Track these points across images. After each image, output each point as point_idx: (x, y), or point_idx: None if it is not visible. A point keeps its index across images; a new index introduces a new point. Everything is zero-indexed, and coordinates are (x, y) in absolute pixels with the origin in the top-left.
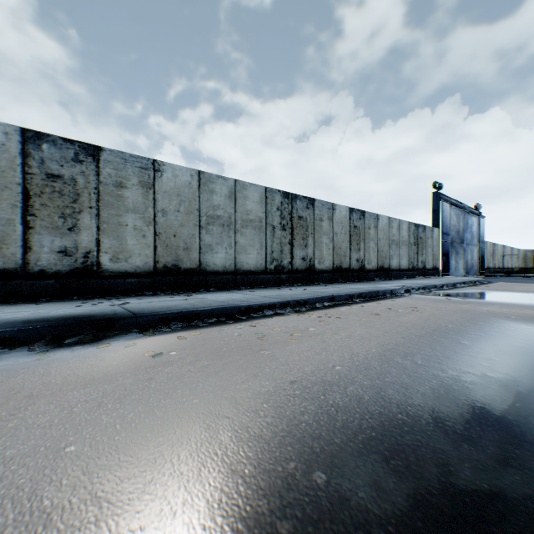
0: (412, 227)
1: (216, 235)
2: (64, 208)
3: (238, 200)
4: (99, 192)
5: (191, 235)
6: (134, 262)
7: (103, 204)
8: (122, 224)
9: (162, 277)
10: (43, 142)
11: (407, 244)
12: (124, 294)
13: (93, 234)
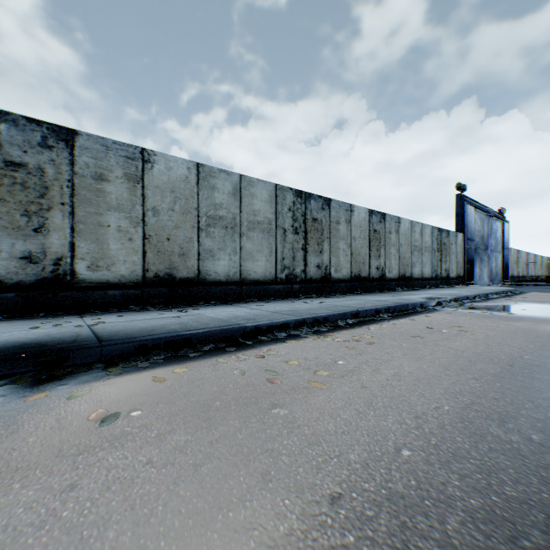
0: (435, 232)
1: (218, 239)
2: (28, 204)
3: (243, 199)
4: (74, 185)
5: (188, 239)
6: (118, 270)
7: (79, 199)
8: (103, 225)
9: (152, 288)
10: (1, 121)
11: (430, 250)
12: (105, 310)
13: (65, 237)
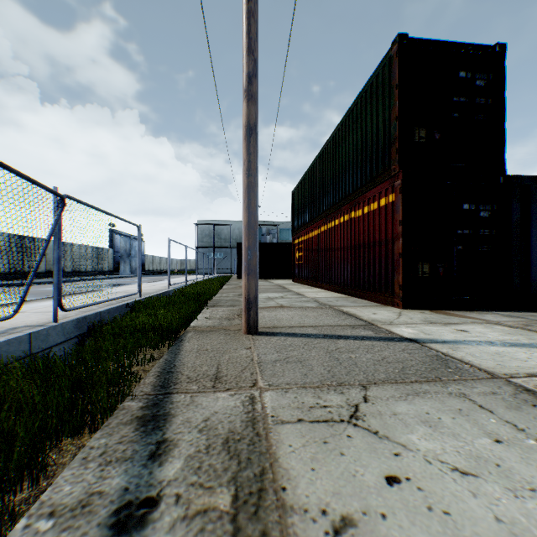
0: (95, 249)
1: None
2: None
3: None
4: None
5: None
6: None
7: None
8: None
9: None
10: None
11: (92, 258)
12: None
13: None
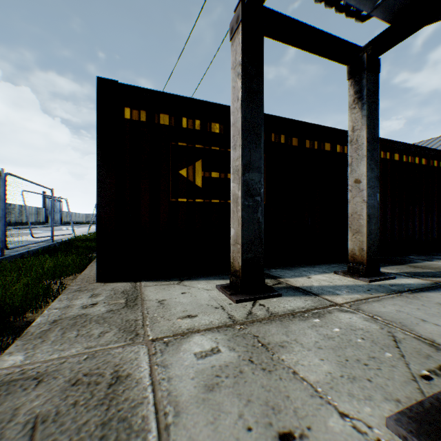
0: (37, 208)
1: None
2: None
3: None
4: None
5: None
6: None
7: None
8: None
9: None
10: None
11: (35, 214)
12: None
13: None
